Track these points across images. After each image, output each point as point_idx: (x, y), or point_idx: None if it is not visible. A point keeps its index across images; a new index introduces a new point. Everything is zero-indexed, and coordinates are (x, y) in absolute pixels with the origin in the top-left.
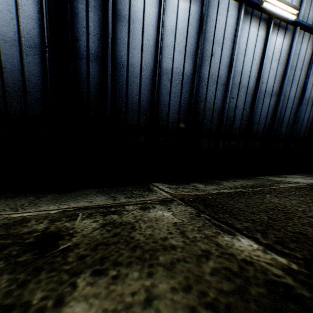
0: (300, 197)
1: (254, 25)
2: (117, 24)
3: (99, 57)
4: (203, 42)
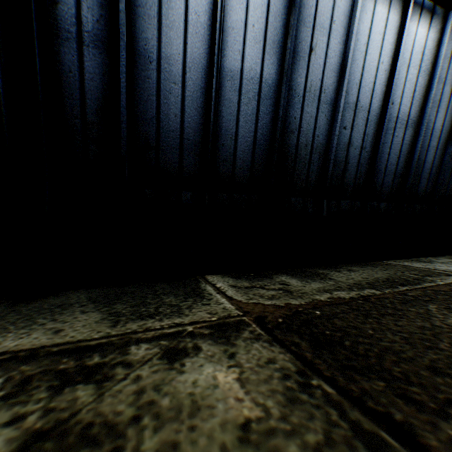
0: None
1: (382, 2)
2: None
3: (103, 40)
4: (296, 25)
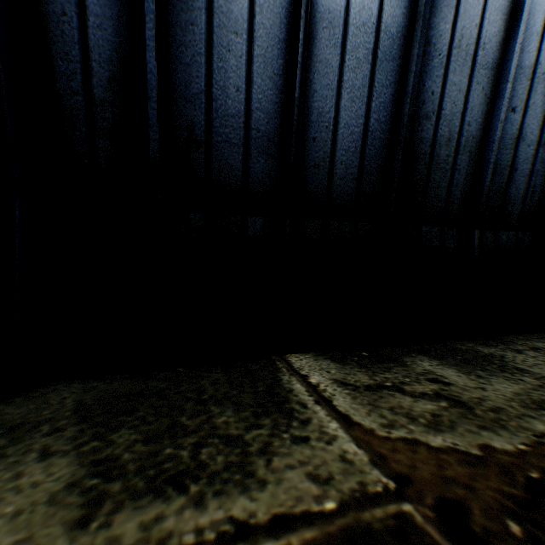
0: None
1: None
2: None
3: None
4: None
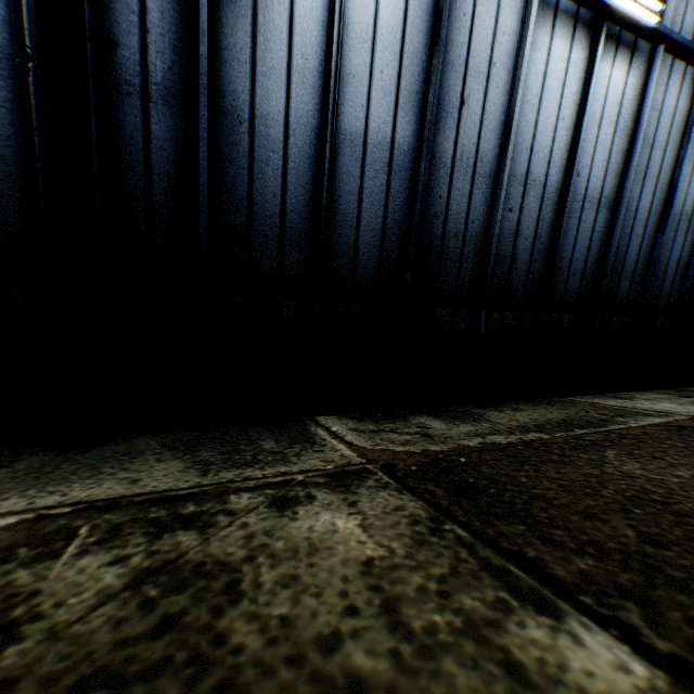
0: (691, 458)
1: (561, 35)
2: (223, 10)
3: (176, 95)
4: (441, 69)
